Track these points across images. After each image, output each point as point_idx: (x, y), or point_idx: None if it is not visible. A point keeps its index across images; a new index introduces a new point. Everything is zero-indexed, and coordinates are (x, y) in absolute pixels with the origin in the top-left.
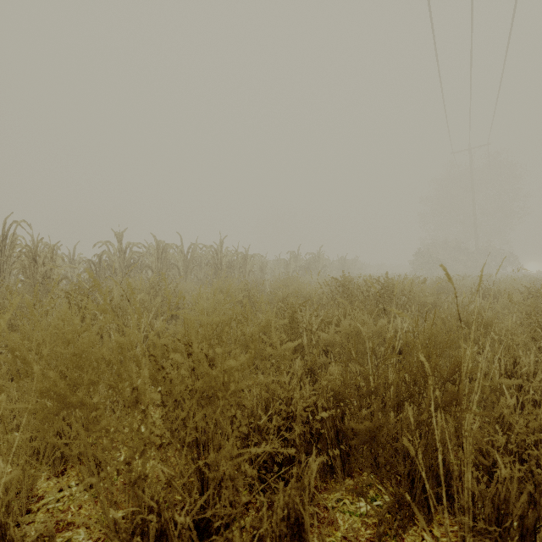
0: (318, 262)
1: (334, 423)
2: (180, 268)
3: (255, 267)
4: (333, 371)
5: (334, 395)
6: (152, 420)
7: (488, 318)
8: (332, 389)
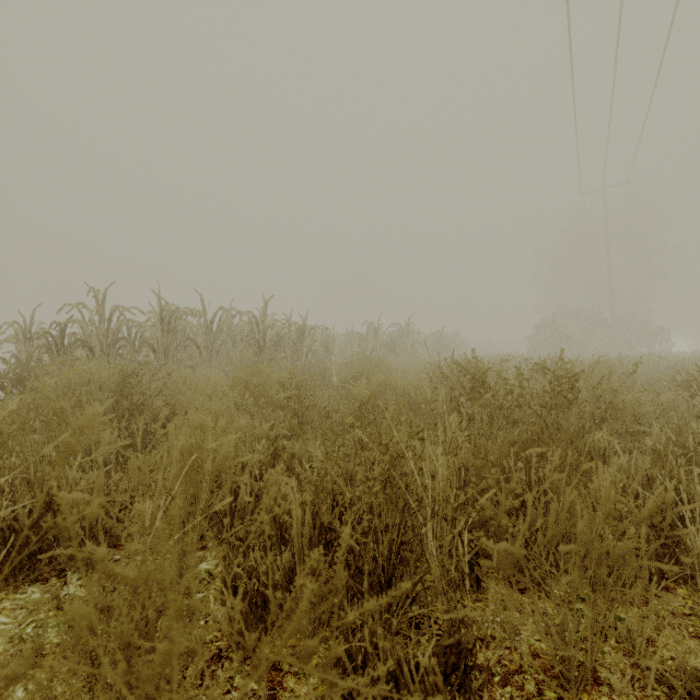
0: (406, 337)
1: None
2: (201, 346)
3: (317, 344)
4: None
5: None
6: None
7: None
8: None
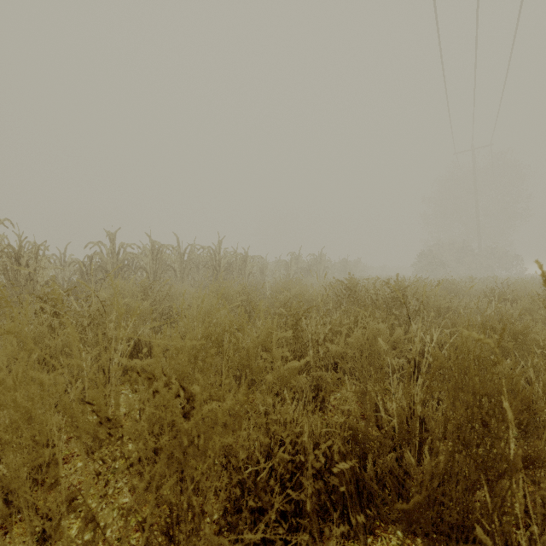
0: (319, 263)
1: (353, 470)
2: (177, 270)
3: (255, 269)
4: (347, 395)
5: (354, 435)
6: (87, 505)
7: (517, 326)
8: (351, 426)
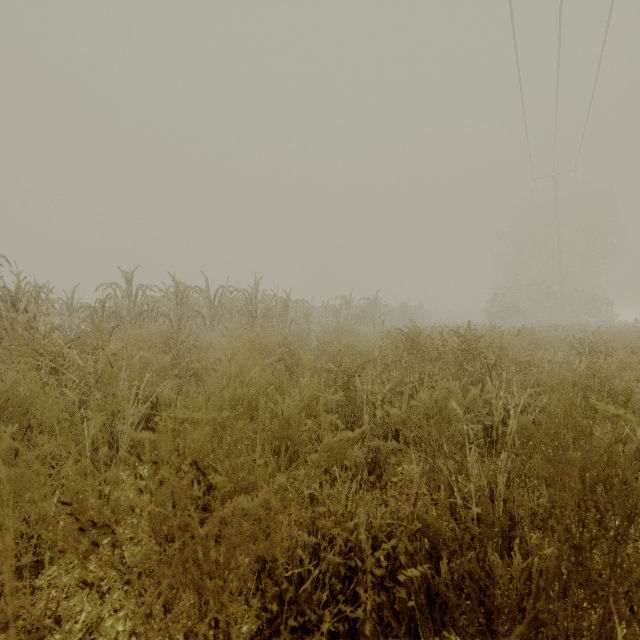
0: (374, 309)
1: (423, 574)
2: (206, 317)
3: (298, 315)
4: (413, 474)
5: (425, 528)
6: None
7: (618, 384)
8: (421, 517)
